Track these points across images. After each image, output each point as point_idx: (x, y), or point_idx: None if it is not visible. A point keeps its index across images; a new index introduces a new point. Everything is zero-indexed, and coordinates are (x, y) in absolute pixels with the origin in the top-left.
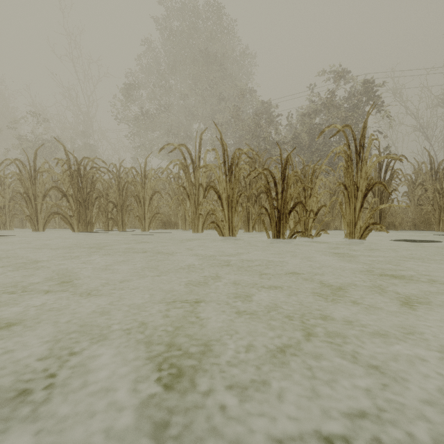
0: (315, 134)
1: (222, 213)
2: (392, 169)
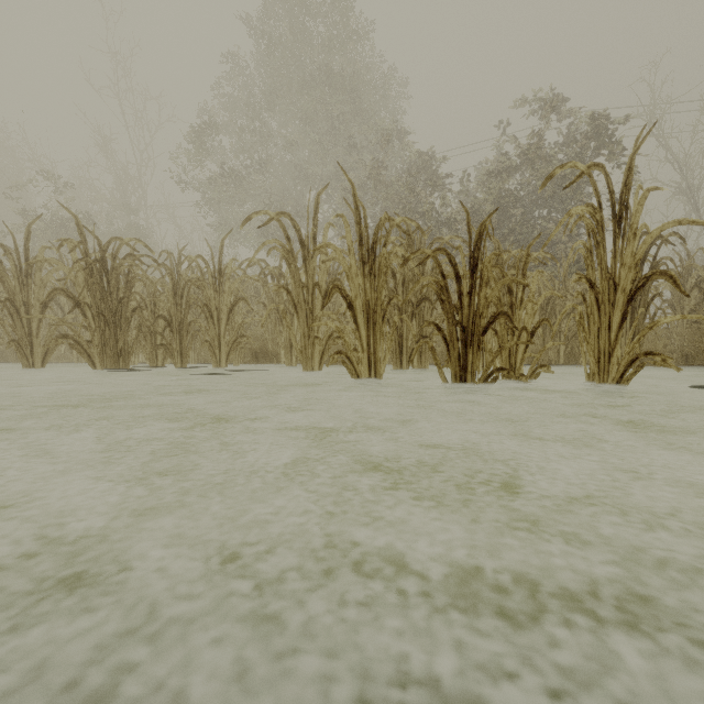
0: (508, 206)
1: (355, 335)
2: (654, 259)
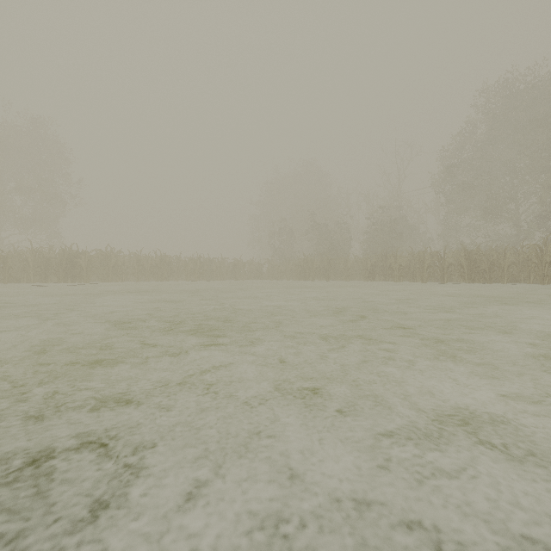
0: None
1: None
2: None
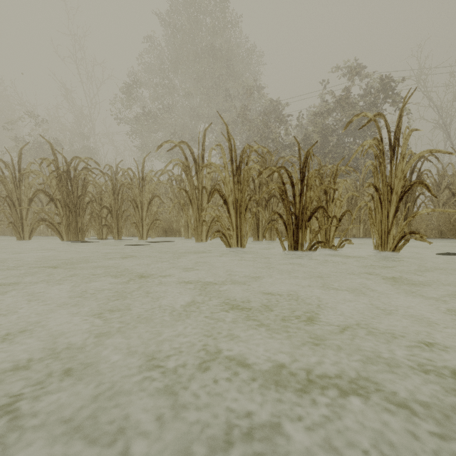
0: (328, 135)
1: (228, 220)
2: (419, 170)
